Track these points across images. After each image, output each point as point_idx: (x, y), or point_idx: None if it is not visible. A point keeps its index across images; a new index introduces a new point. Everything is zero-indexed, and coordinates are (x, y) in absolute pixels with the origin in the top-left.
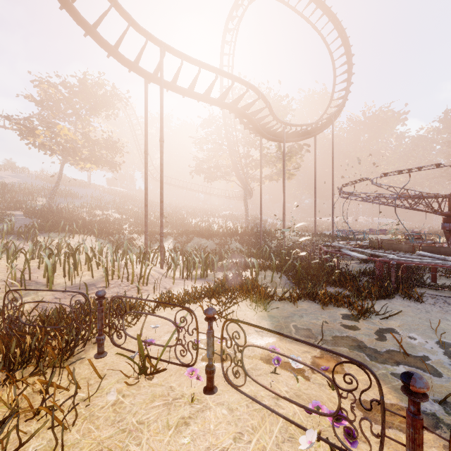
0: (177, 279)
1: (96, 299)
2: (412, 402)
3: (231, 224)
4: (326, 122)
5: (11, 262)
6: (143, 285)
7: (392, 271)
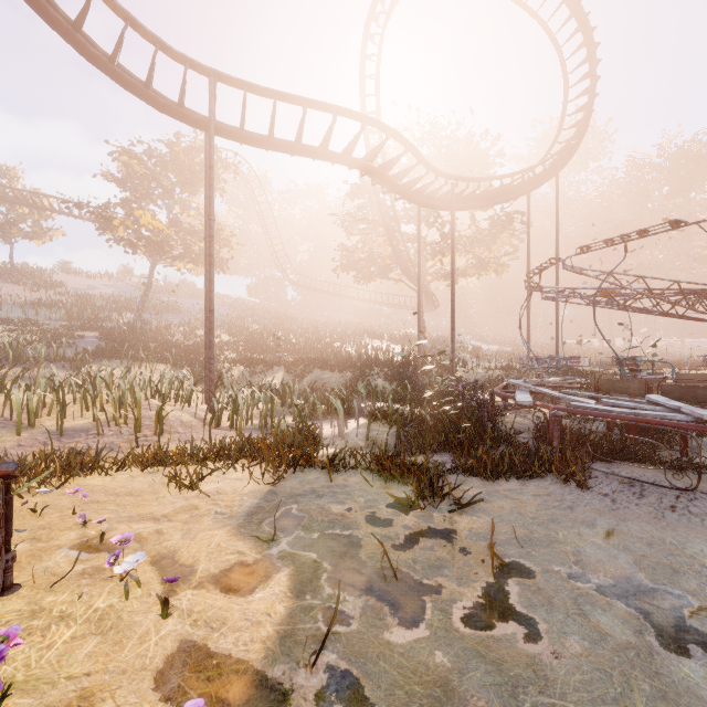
0: (224, 429)
1: None
2: None
3: (400, 350)
4: (543, 170)
5: (5, 396)
6: (155, 434)
7: (555, 429)
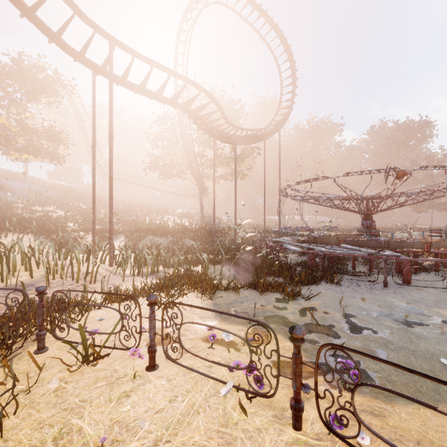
0: (128, 276)
1: (36, 294)
2: (295, 346)
3: (187, 222)
4: (274, 129)
5: None
6: (90, 283)
7: (320, 261)
